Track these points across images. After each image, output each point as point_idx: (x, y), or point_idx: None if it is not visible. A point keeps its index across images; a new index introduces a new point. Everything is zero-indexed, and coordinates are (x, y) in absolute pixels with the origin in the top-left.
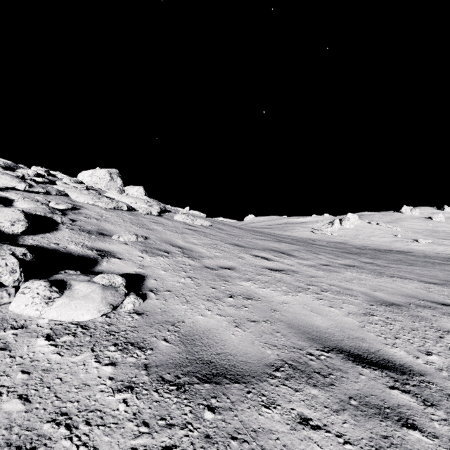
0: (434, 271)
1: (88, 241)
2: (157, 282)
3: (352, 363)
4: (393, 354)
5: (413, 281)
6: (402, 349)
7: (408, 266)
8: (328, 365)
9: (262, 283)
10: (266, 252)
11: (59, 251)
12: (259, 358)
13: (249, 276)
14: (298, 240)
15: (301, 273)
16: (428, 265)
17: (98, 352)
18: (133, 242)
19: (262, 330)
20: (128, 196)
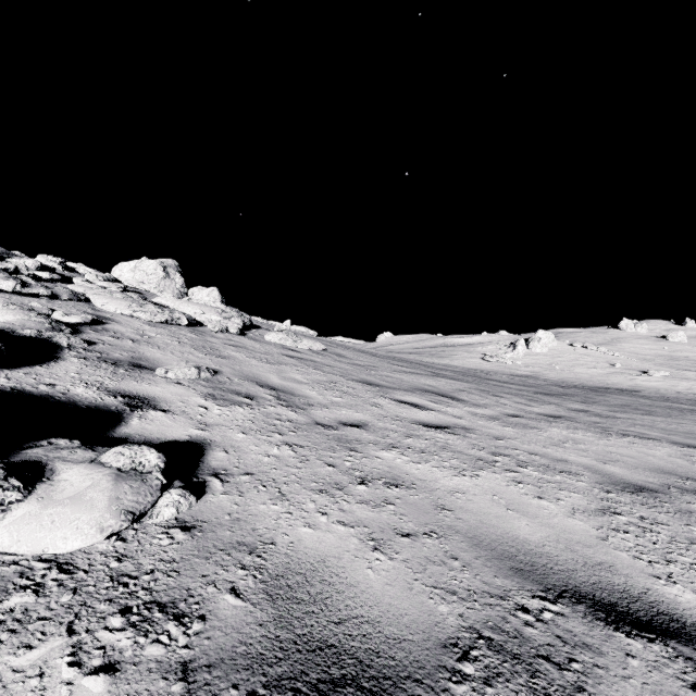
0: (686, 423)
1: (110, 379)
2: (228, 456)
3: (606, 628)
4: (674, 598)
5: (661, 443)
6: (687, 586)
7: (643, 415)
8: (563, 637)
9: (416, 453)
10: (417, 394)
11: (53, 399)
12: (425, 626)
13: (393, 440)
14: (464, 372)
15: (479, 432)
16: (674, 413)
17: (81, 635)
18: (191, 380)
19: (425, 554)
20: (190, 302)
